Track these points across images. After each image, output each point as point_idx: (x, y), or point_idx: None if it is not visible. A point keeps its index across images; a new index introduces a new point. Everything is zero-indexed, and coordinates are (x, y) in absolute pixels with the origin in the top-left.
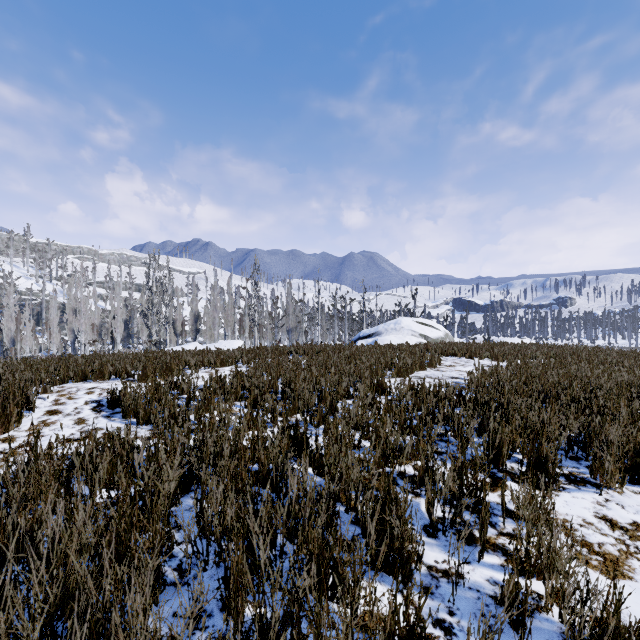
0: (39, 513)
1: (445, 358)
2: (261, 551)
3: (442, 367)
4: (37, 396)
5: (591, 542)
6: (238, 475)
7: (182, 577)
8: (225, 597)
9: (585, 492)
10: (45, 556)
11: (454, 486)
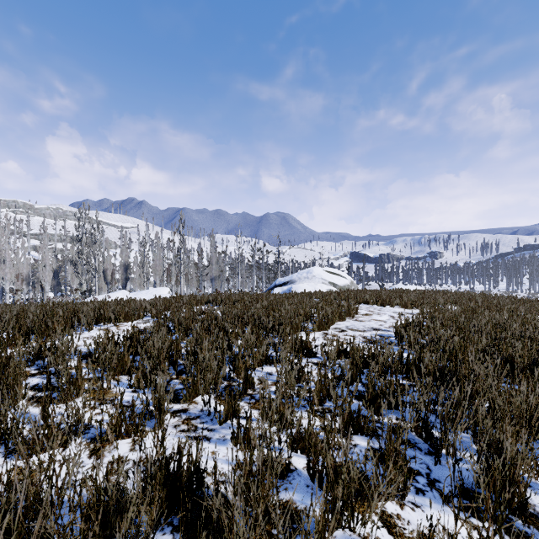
0: None
1: (359, 306)
2: None
3: (359, 316)
4: None
5: None
6: None
7: None
8: None
9: None
10: None
11: None
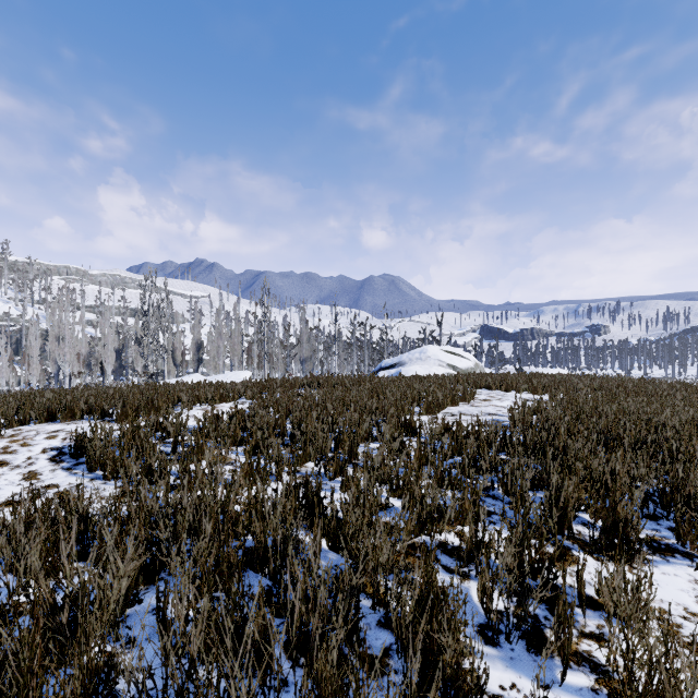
0: None
1: (478, 391)
2: None
3: (476, 402)
4: None
5: None
6: (223, 559)
7: None
8: None
9: (676, 566)
10: None
11: (514, 565)
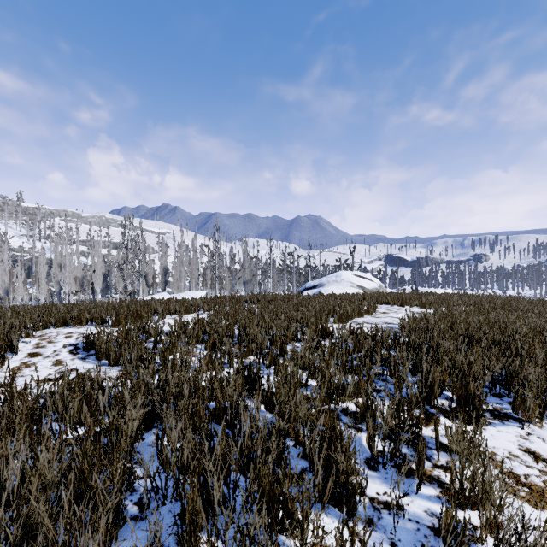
0: (6, 453)
1: (380, 306)
2: (214, 491)
3: (377, 314)
4: (21, 340)
5: (518, 474)
6: (196, 413)
7: (142, 511)
8: (181, 532)
9: (509, 426)
10: (5, 498)
11: (392, 422)
